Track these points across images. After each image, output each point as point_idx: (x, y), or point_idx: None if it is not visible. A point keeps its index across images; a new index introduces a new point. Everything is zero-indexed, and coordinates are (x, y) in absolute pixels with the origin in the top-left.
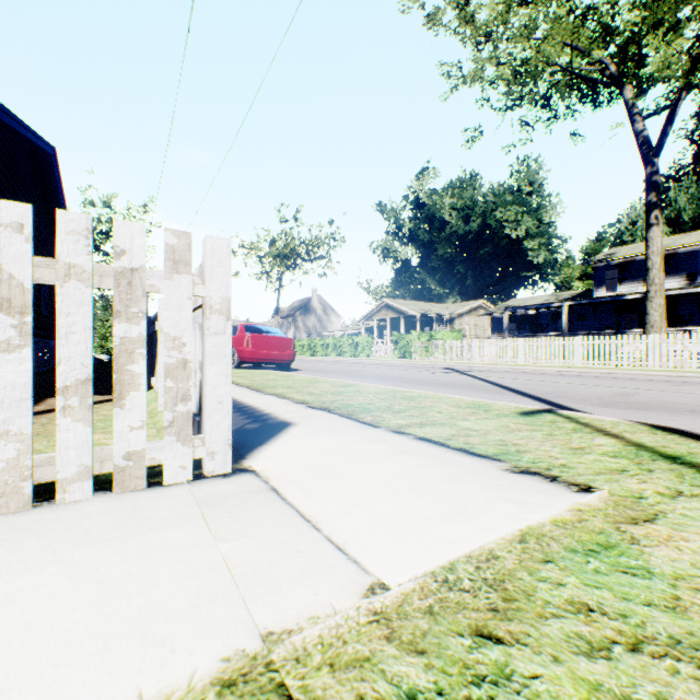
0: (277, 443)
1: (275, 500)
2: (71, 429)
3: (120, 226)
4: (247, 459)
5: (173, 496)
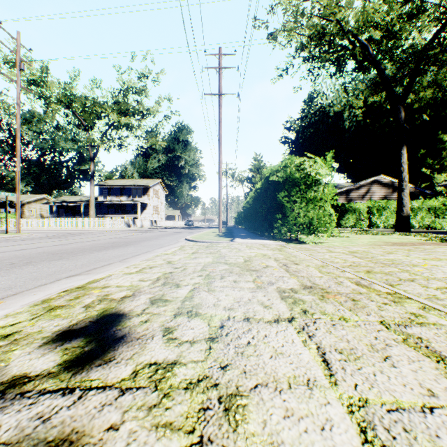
0: None
1: None
2: None
3: None
4: None
5: None
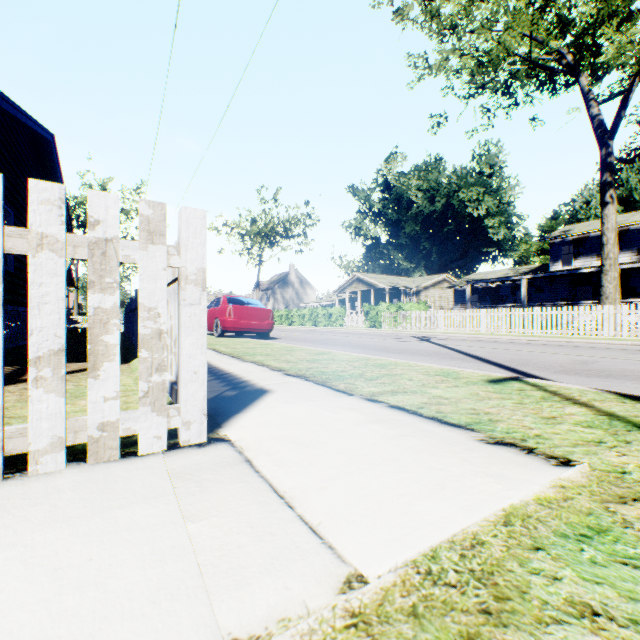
0: (253, 411)
1: (248, 473)
2: (44, 400)
3: (94, 197)
4: (223, 428)
5: (146, 467)
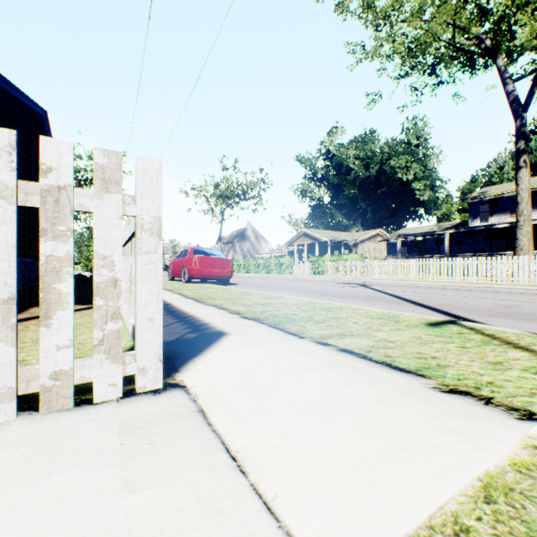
0: (210, 354)
1: (200, 426)
2: None
3: (46, 143)
4: (180, 373)
5: (97, 418)
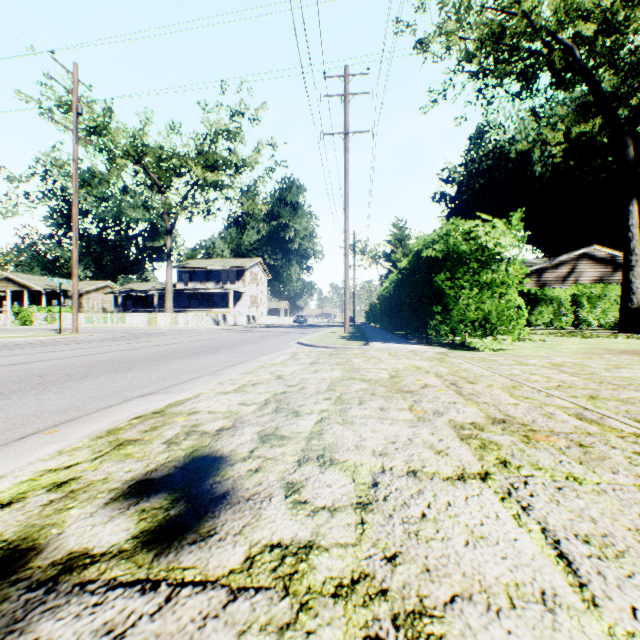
0: None
1: None
2: None
3: None
4: None
5: None
